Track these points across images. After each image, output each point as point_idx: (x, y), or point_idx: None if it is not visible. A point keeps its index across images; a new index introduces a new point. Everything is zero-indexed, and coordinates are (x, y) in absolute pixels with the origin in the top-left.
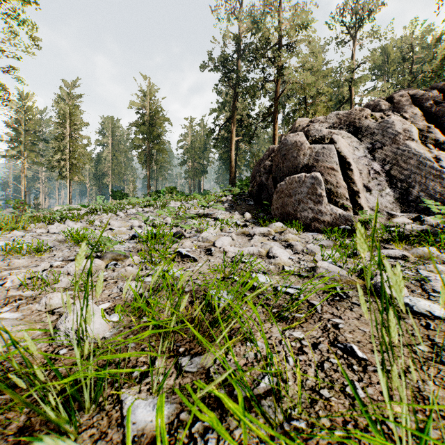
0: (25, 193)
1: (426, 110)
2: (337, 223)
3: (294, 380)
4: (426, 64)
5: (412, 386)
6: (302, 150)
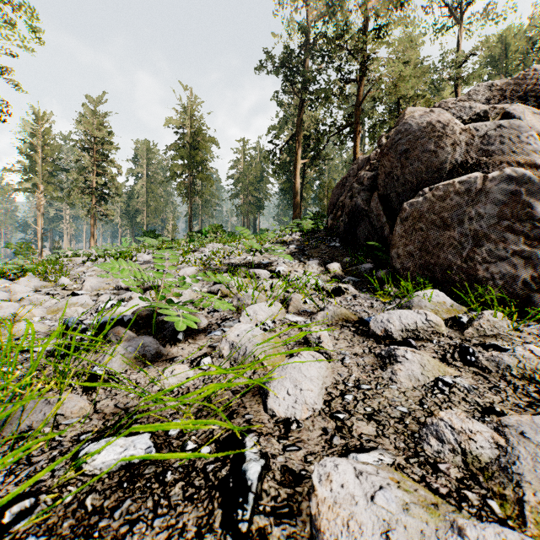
0: (41, 235)
1: None
2: None
3: None
4: None
5: None
6: (449, 136)
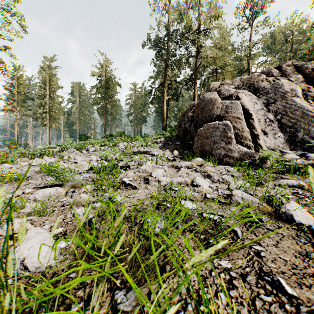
0: (17, 136)
1: (306, 75)
2: (243, 158)
3: None
4: (302, 44)
5: None
6: (216, 104)
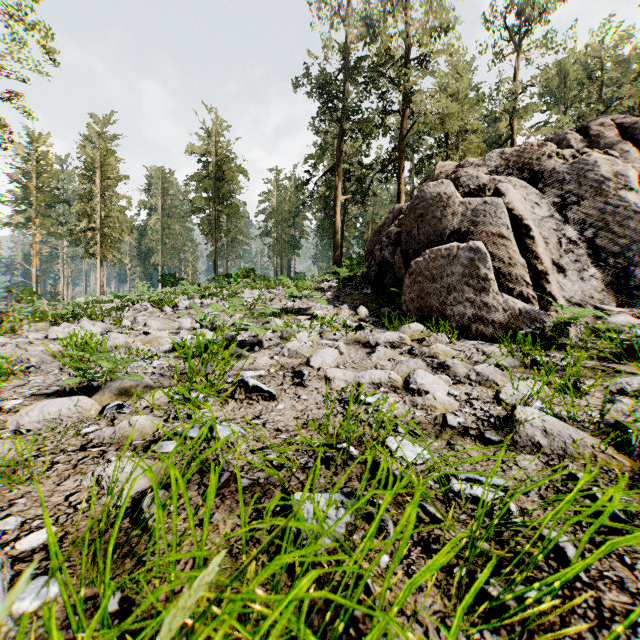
0: (37, 278)
1: None
2: (517, 325)
3: None
4: (624, 86)
5: None
6: (450, 207)
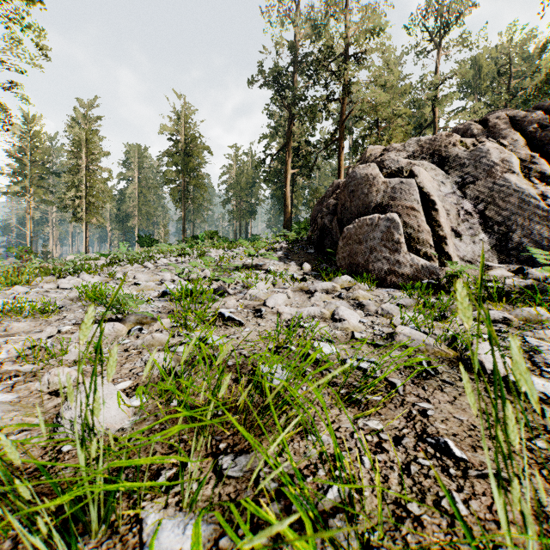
0: (31, 239)
1: (529, 135)
2: (419, 277)
3: (372, 490)
4: (528, 79)
5: (530, 498)
6: (375, 185)
